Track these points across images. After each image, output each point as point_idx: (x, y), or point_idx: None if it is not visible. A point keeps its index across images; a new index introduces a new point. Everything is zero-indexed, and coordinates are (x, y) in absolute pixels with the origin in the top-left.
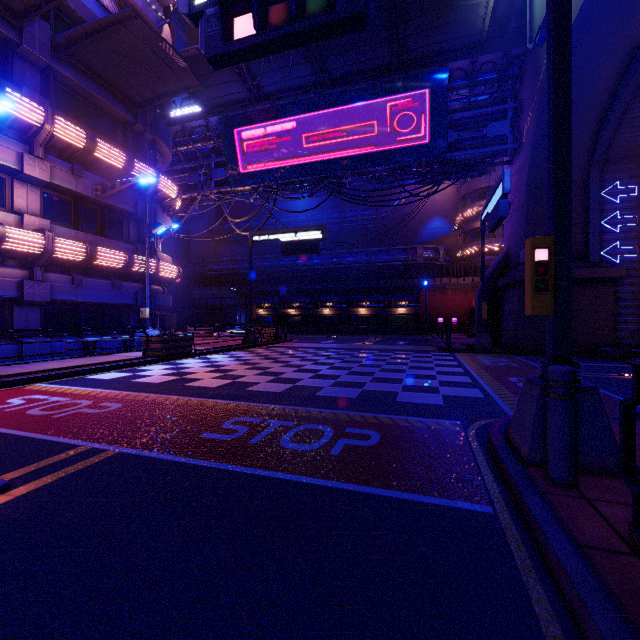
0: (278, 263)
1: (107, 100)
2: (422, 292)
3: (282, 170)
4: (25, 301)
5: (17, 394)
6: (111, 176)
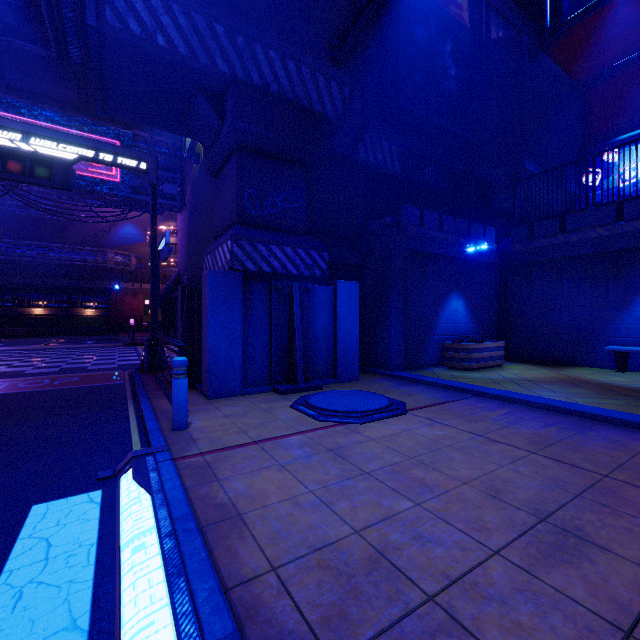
0: None
1: None
2: (113, 294)
3: None
4: None
5: None
6: None
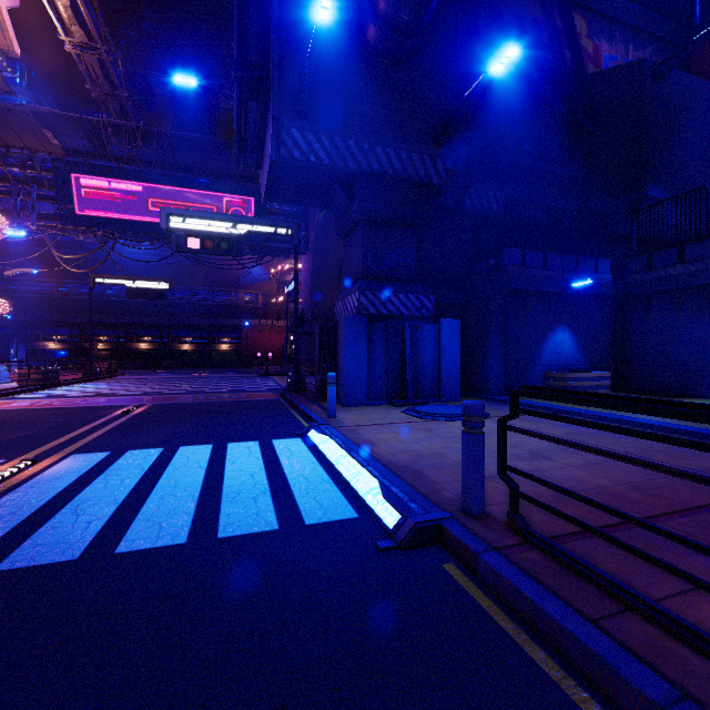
0: (80, 290)
1: None
2: (244, 331)
3: (126, 222)
4: None
5: (2, 403)
6: None
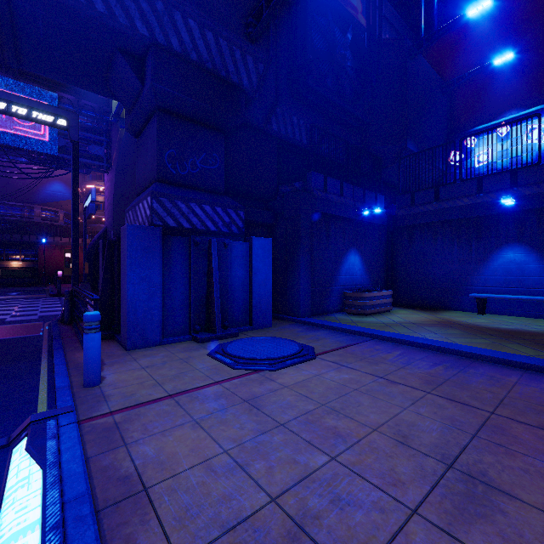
0: None
1: None
2: (41, 248)
3: None
4: None
5: None
6: None
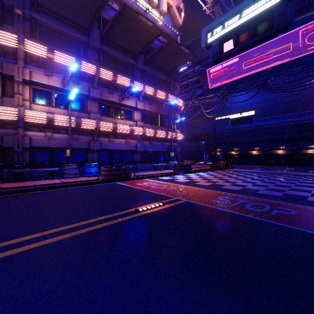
0: (225, 128)
1: (159, 74)
2: None
3: (230, 83)
4: (137, 151)
5: (143, 181)
6: (160, 102)
